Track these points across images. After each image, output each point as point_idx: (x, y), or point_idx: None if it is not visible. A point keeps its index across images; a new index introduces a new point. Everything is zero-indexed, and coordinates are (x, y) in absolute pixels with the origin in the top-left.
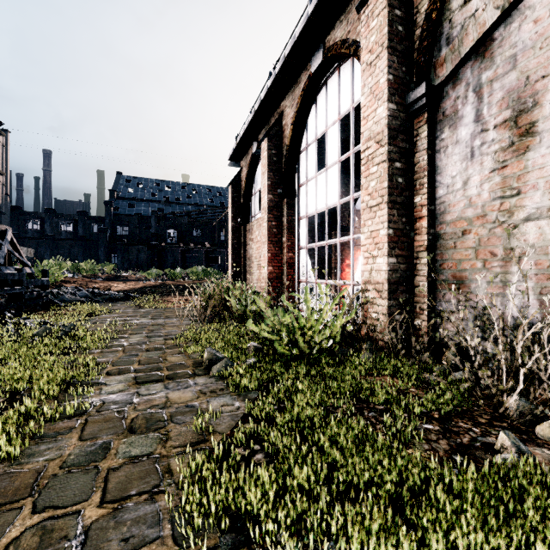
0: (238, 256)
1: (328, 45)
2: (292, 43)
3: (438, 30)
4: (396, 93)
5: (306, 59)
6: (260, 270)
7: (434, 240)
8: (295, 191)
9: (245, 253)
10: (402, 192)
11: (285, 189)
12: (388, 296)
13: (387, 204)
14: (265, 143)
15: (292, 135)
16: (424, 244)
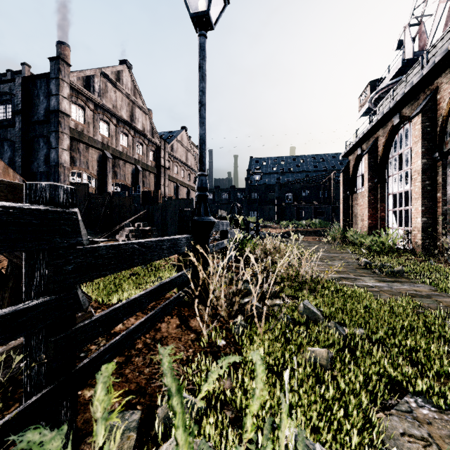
0: (347, 214)
1: (402, 114)
2: (381, 115)
3: (446, 130)
4: (426, 155)
5: (390, 118)
6: (363, 222)
7: (446, 211)
8: (385, 179)
9: (352, 211)
10: (430, 192)
11: (379, 179)
12: (422, 232)
13: (421, 198)
14: (366, 156)
15: (383, 151)
16: (440, 213)
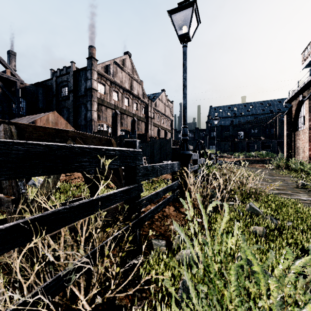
0: (290, 147)
1: None
2: None
3: None
4: None
5: None
6: (304, 153)
7: None
8: None
9: (294, 145)
10: None
11: None
12: None
13: None
14: (307, 101)
15: None
16: None
